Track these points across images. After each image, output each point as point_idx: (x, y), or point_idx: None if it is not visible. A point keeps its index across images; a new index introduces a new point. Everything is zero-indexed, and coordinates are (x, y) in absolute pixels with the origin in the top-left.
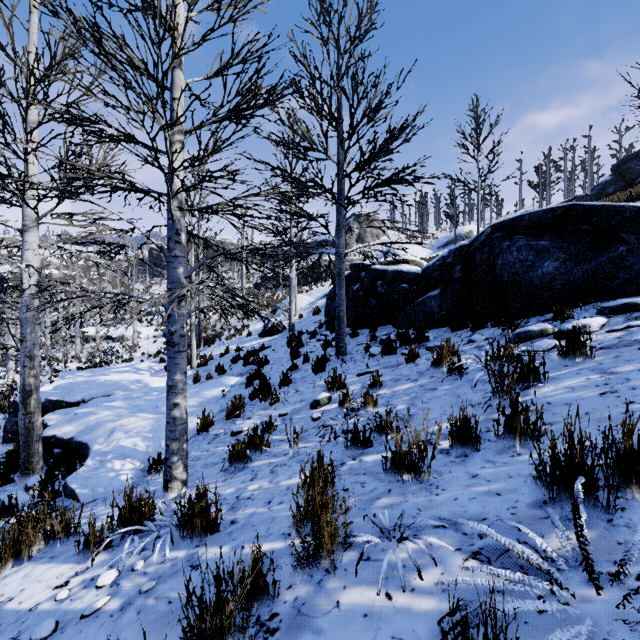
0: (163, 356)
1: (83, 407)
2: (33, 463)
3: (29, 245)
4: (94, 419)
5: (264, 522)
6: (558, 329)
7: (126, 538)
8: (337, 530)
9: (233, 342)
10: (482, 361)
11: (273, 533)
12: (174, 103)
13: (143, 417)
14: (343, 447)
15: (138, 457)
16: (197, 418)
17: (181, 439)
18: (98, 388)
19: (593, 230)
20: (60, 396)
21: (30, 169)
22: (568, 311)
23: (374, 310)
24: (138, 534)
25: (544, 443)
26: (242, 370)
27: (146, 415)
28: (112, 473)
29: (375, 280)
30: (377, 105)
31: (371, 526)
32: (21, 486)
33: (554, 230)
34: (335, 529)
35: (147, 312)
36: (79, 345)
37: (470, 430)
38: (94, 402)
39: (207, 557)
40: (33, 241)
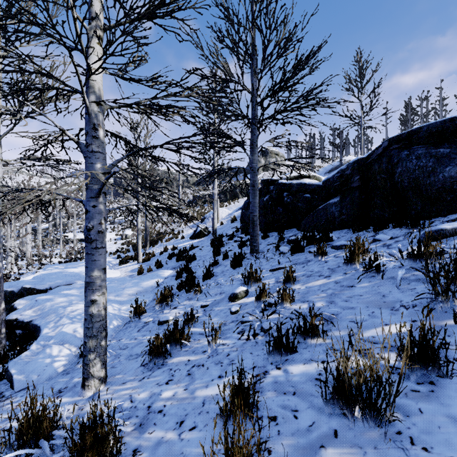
0: (120, 253)
1: (47, 294)
2: None
3: None
4: (49, 305)
5: None
6: None
7: (23, 455)
8: None
9: (171, 243)
10: (396, 259)
11: None
12: None
13: None
14: (263, 349)
15: (75, 343)
16: (130, 307)
17: (98, 336)
18: (63, 278)
19: None
20: (33, 284)
21: None
22: None
23: (281, 216)
24: (33, 454)
25: None
26: (175, 265)
27: None
28: (48, 359)
29: (282, 192)
30: (285, 43)
31: None
32: None
33: (453, 138)
34: None
35: (111, 222)
36: (61, 245)
37: (435, 348)
38: (56, 290)
39: None
40: None
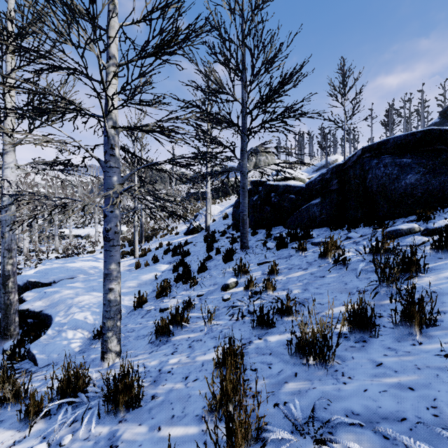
0: None
1: (53, 287)
2: (11, 330)
3: (7, 164)
4: (58, 296)
5: (180, 400)
6: (425, 228)
7: (63, 406)
8: (250, 426)
9: (165, 239)
10: (361, 254)
11: (188, 414)
12: (109, 40)
13: (95, 295)
14: (249, 326)
15: (87, 328)
16: (134, 297)
17: (115, 318)
18: (65, 272)
19: (447, 149)
20: (37, 278)
21: (8, 107)
22: (430, 213)
23: (269, 215)
24: (72, 404)
25: (443, 332)
26: (171, 259)
27: (97, 294)
28: (65, 341)
29: (269, 192)
30: (272, 59)
31: (282, 416)
32: (1, 348)
33: (414, 150)
34: (248, 425)
35: None
36: (57, 241)
37: (368, 317)
38: (61, 283)
39: (126, 437)
40: (11, 161)
